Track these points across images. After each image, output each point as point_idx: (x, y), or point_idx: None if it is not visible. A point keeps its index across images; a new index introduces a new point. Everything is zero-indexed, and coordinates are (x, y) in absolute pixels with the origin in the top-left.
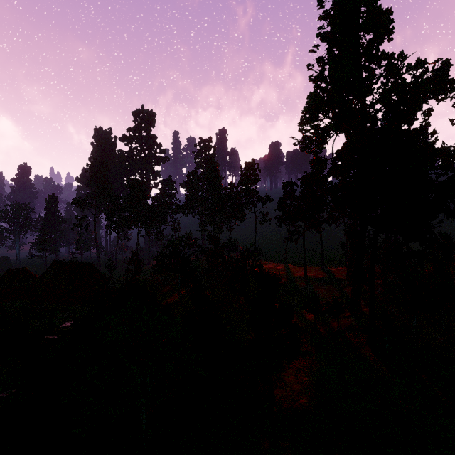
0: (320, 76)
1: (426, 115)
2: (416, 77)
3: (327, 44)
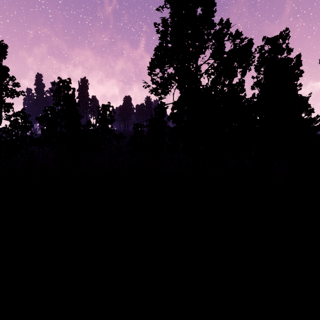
0: (165, 31)
1: (243, 73)
2: (235, 44)
3: (171, 4)
